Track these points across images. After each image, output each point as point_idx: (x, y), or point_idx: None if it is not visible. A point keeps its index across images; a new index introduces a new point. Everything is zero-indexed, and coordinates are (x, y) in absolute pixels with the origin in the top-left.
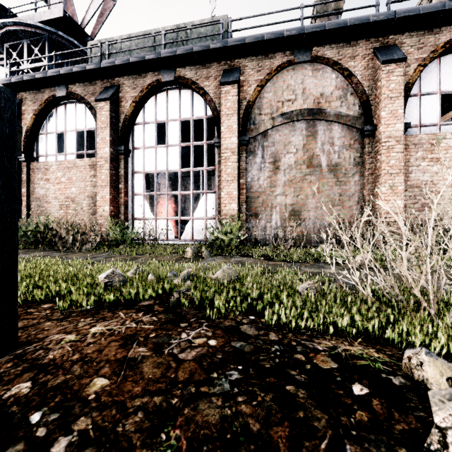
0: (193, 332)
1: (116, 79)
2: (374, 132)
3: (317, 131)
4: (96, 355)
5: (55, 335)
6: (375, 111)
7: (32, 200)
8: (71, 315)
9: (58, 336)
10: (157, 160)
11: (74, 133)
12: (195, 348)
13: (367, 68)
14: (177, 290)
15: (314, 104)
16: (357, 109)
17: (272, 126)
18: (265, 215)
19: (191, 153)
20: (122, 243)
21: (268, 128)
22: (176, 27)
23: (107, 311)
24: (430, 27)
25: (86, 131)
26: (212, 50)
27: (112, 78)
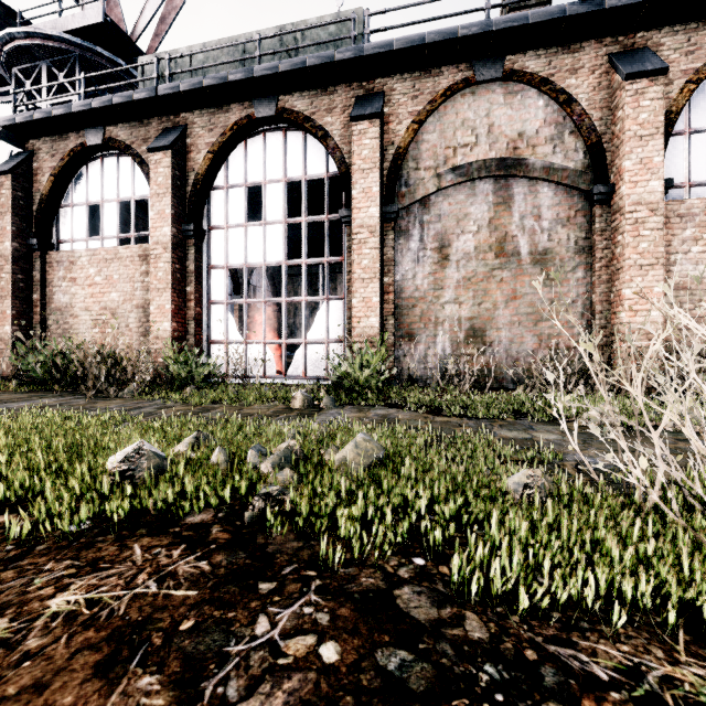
0: (285, 612)
1: (182, 115)
2: (611, 196)
3: (513, 195)
4: None
5: None
6: (612, 161)
7: (50, 313)
8: (34, 549)
9: None
10: (247, 247)
11: (116, 204)
12: (286, 677)
13: (598, 88)
14: (261, 493)
15: (508, 151)
16: (580, 157)
17: (437, 189)
18: (426, 335)
19: (304, 235)
20: (189, 382)
21: (431, 191)
22: (279, 29)
23: (112, 539)
24: None
25: (137, 202)
26: (337, 63)
27: (176, 114)
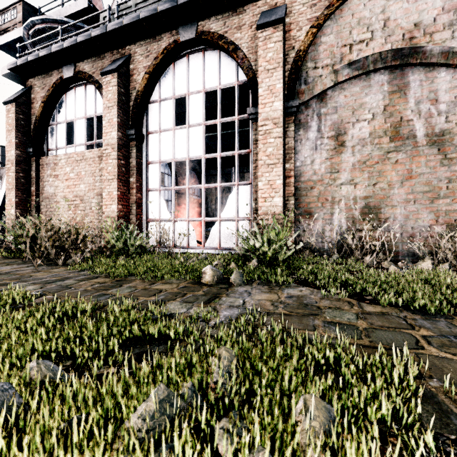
0: None
1: (127, 48)
2: None
3: (408, 82)
4: None
5: None
6: None
7: (42, 200)
8: None
9: None
10: (175, 146)
11: (84, 120)
12: None
13: None
14: None
15: (404, 42)
16: None
17: (333, 83)
18: (323, 213)
19: (218, 133)
20: (125, 252)
21: (328, 86)
22: None
23: None
24: None
25: None
26: None
27: (122, 47)
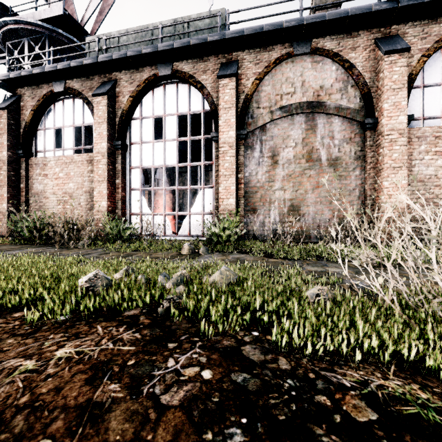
0: (182, 357)
1: (114, 74)
2: (376, 125)
3: (317, 124)
4: (51, 397)
5: (11, 361)
6: (377, 104)
7: (31, 196)
8: (41, 328)
9: (14, 362)
10: (154, 155)
11: (72, 128)
12: (184, 384)
13: (368, 59)
14: (167, 298)
15: (314, 97)
16: (357, 101)
17: (270, 120)
18: (264, 210)
19: (189, 148)
20: (118, 238)
21: (267, 121)
22: (173, 21)
23: (84, 323)
24: (434, 17)
25: (85, 126)
26: (209, 43)
27: (109, 73)
